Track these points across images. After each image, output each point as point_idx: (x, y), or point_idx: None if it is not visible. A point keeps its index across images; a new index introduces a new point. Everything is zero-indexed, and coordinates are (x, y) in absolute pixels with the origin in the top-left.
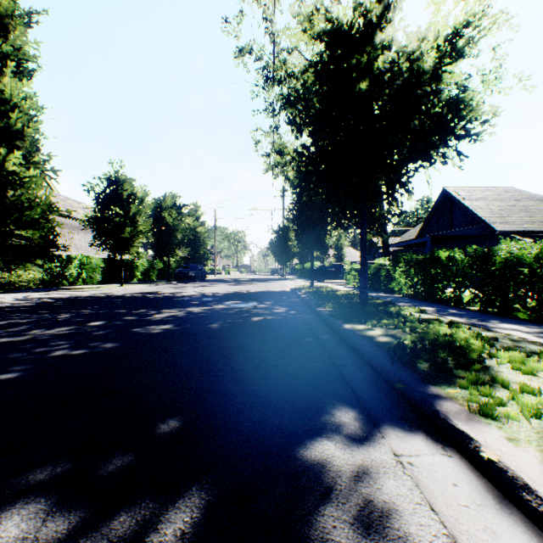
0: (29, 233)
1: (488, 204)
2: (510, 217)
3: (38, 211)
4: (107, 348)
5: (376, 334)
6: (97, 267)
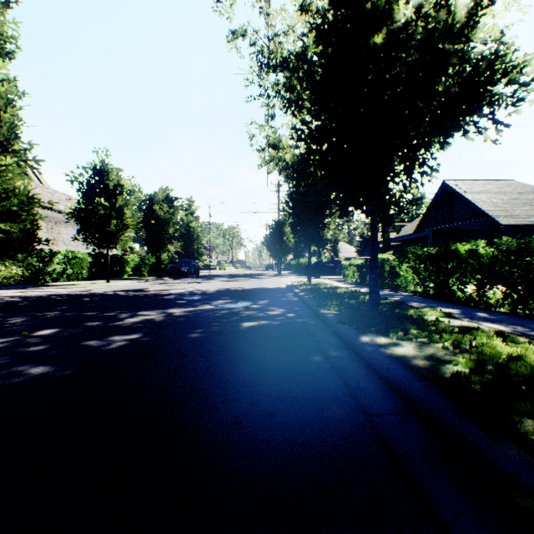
0: (8, 226)
1: (490, 198)
2: (514, 210)
3: (15, 202)
4: (30, 376)
5: (409, 353)
6: (84, 262)
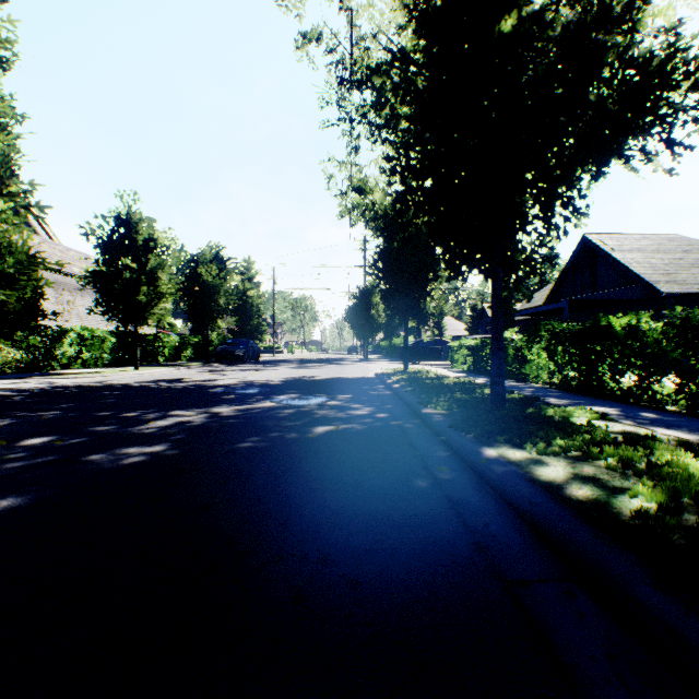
0: (2, 295)
1: (646, 257)
2: (679, 274)
3: (10, 262)
4: None
5: (559, 477)
6: (105, 343)
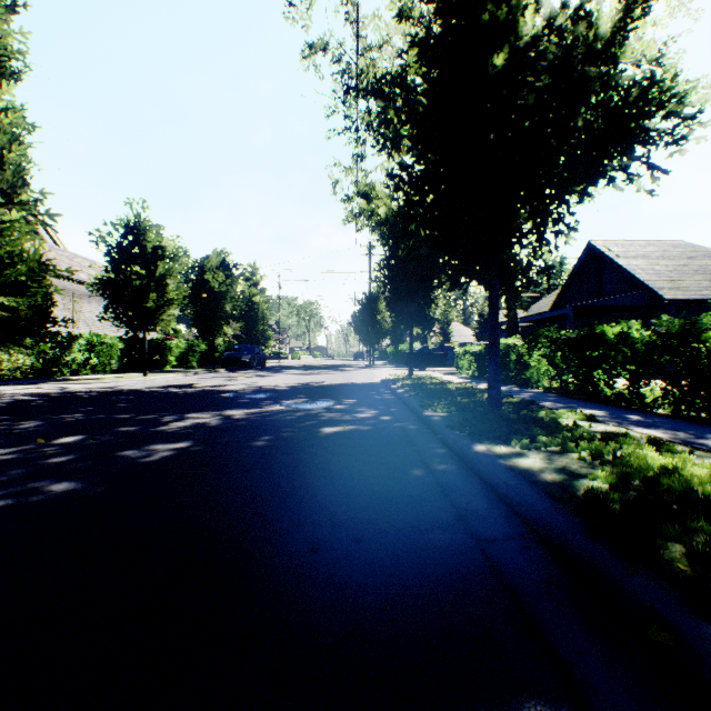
0: (13, 302)
1: (651, 264)
2: (682, 281)
3: (23, 270)
4: (52, 494)
5: (535, 466)
6: (113, 350)
